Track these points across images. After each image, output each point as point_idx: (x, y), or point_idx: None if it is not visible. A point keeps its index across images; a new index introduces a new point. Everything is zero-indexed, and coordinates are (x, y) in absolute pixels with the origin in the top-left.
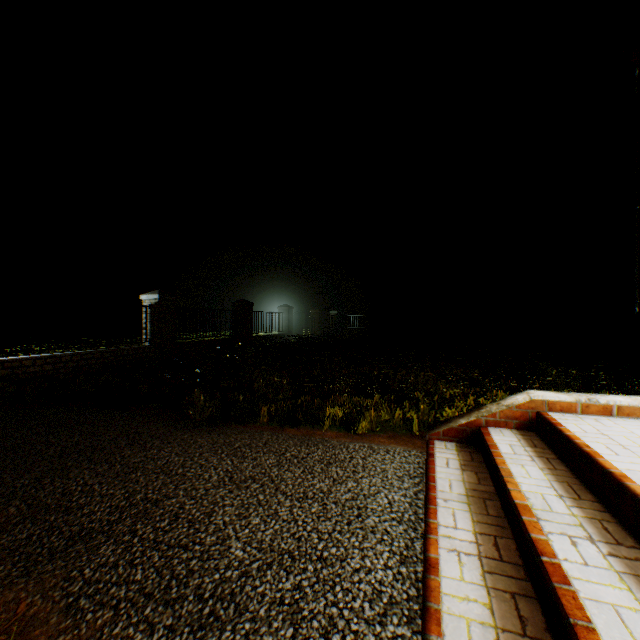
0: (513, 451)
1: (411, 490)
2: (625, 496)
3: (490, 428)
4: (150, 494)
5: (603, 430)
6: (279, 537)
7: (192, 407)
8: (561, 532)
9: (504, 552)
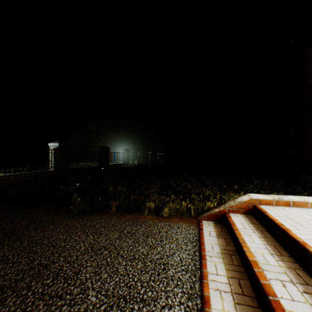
0: (243, 227)
1: (192, 250)
2: (308, 256)
3: (230, 213)
4: (43, 261)
5: (288, 215)
6: (118, 286)
7: (73, 205)
8: (276, 278)
9: (244, 289)
